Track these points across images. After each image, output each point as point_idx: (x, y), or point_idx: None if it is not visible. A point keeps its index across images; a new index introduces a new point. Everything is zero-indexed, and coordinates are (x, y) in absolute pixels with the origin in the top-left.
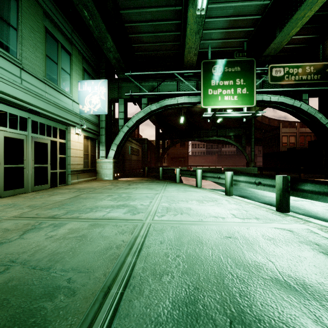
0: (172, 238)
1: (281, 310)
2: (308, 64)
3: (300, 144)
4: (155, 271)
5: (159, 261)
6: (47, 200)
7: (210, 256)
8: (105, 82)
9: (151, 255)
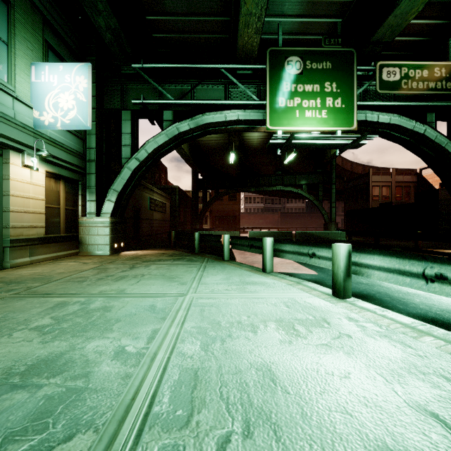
0: None
1: None
2: (438, 63)
3: (396, 198)
4: None
5: None
6: None
7: None
8: (87, 67)
9: None
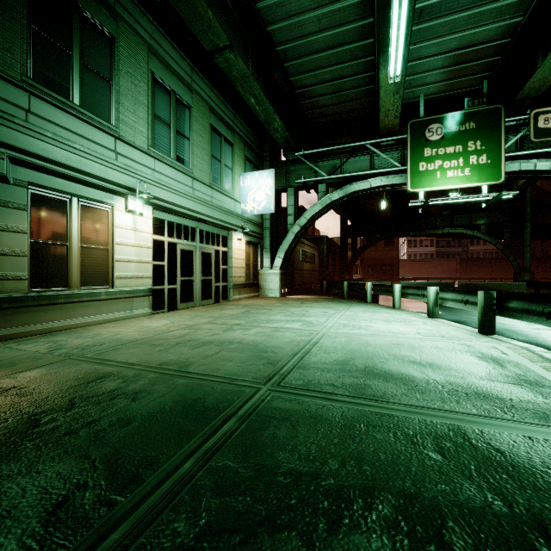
0: (343, 341)
1: (402, 368)
2: None
3: None
4: (326, 352)
5: (329, 349)
6: (221, 313)
7: (371, 350)
8: (272, 172)
9: (324, 347)
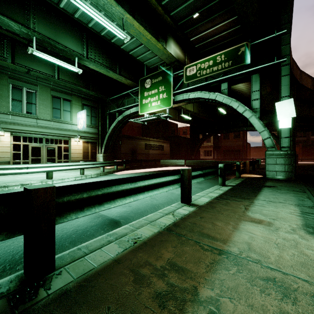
0: None
1: None
2: (219, 53)
3: None
4: None
5: None
6: None
7: None
8: (85, 111)
9: None
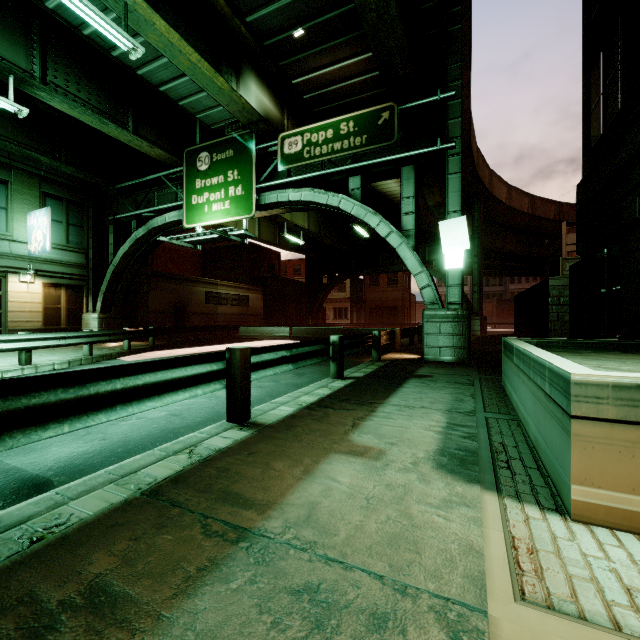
0: None
1: None
2: (345, 117)
3: None
4: None
5: None
6: None
7: None
8: (47, 210)
9: None
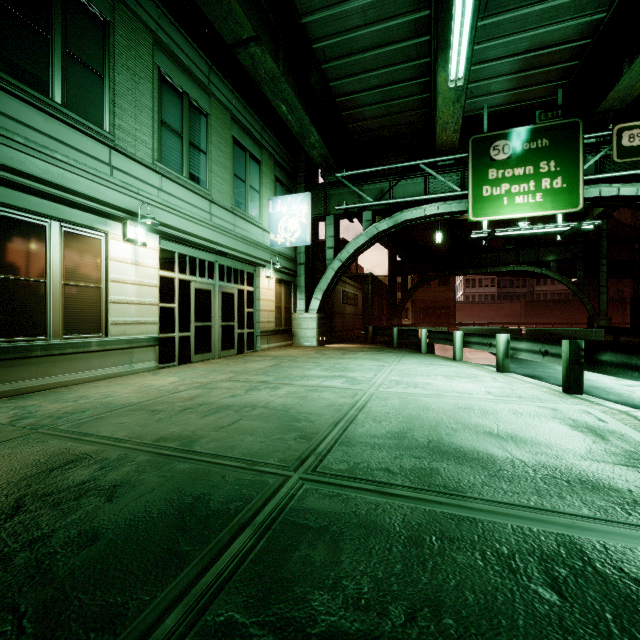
0: (397, 404)
1: (476, 442)
2: None
3: None
4: (375, 420)
5: (380, 415)
6: (245, 367)
7: (433, 417)
8: (308, 196)
9: (373, 412)
